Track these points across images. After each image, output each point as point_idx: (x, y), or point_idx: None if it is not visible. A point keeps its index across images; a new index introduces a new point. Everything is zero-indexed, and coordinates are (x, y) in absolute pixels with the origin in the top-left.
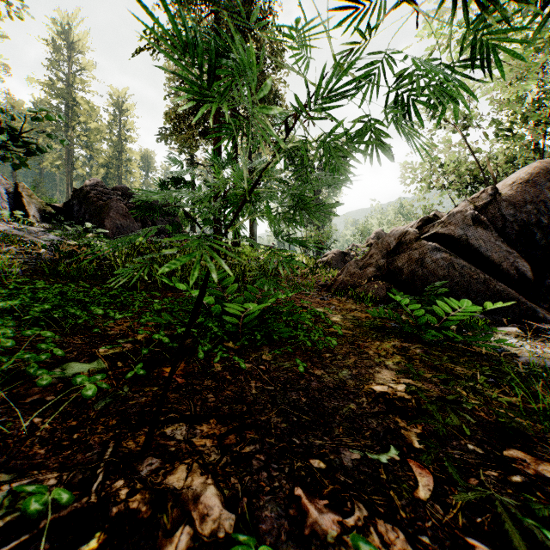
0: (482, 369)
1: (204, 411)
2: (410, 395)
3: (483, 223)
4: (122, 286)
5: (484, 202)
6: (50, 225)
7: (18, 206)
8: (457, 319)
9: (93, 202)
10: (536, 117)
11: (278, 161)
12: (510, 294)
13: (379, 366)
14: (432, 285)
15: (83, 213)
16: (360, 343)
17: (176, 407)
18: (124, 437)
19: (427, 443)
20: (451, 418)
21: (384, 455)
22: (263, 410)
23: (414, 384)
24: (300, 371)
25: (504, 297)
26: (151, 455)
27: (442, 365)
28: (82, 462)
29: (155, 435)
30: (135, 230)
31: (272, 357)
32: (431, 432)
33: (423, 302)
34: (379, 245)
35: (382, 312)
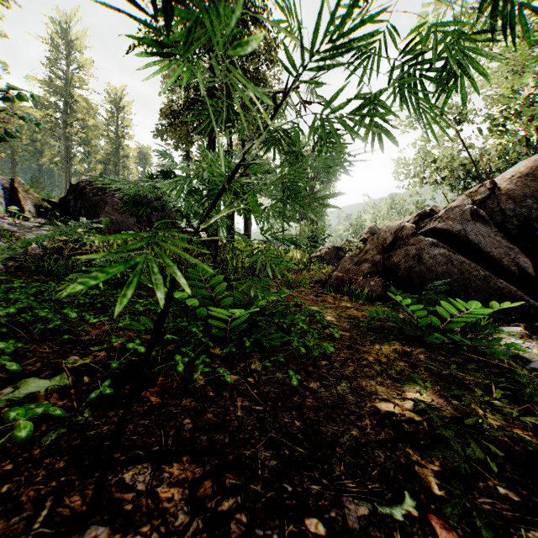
0: (497, 380)
1: (176, 444)
2: (420, 416)
3: (482, 217)
4: (108, 284)
5: (482, 196)
6: (45, 220)
7: (14, 201)
8: (463, 321)
9: (88, 197)
10: (529, 112)
11: (268, 148)
12: (512, 291)
13: (381, 376)
14: (434, 284)
15: (79, 208)
16: (358, 347)
17: (143, 440)
18: (68, 489)
19: (449, 487)
20: (472, 448)
21: (398, 507)
22: (249, 440)
23: (423, 400)
24: (293, 385)
25: (504, 295)
26: (96, 522)
27: (449, 374)
28: (3, 535)
29: (109, 483)
30: (130, 225)
31: (263, 366)
32: (452, 470)
33: (423, 301)
34: (375, 240)
35: (381, 312)
